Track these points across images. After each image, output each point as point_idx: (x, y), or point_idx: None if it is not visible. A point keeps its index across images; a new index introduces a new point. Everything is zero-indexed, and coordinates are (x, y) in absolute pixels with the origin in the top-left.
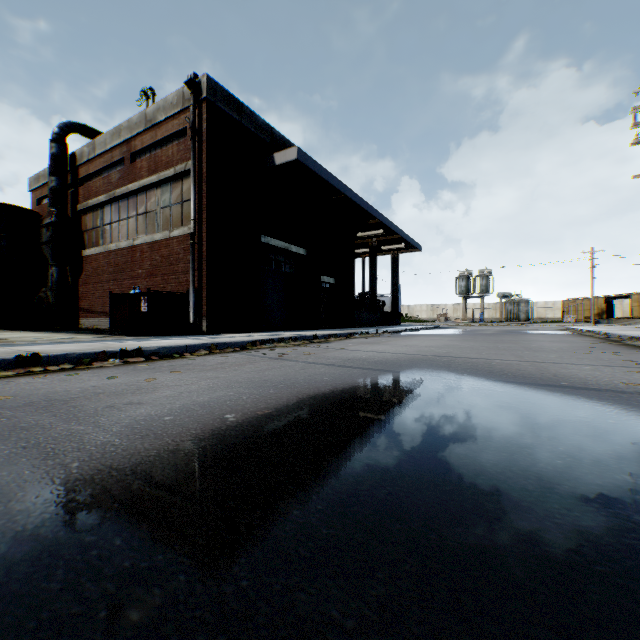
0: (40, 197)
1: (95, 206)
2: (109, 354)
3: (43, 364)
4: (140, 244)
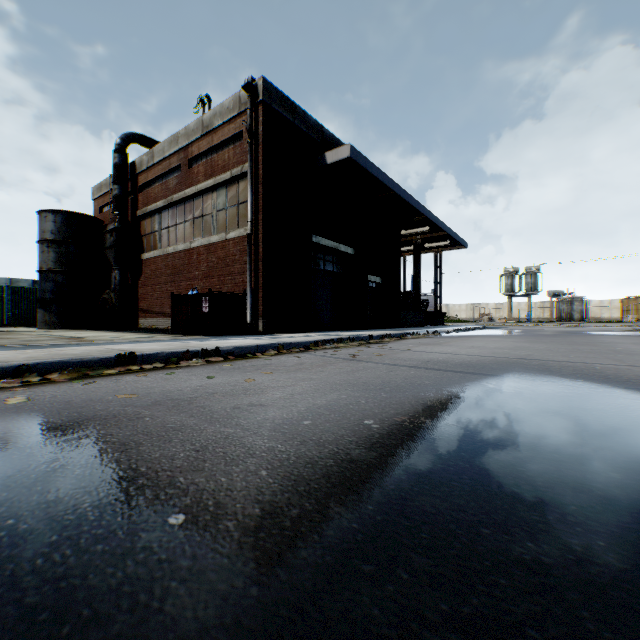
0: (102, 205)
1: (153, 211)
2: (192, 353)
3: (138, 363)
4: (196, 247)
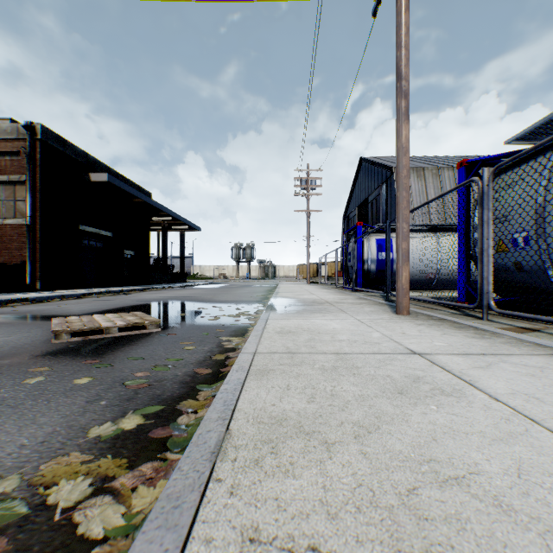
0: None
1: None
2: (14, 300)
3: None
4: None
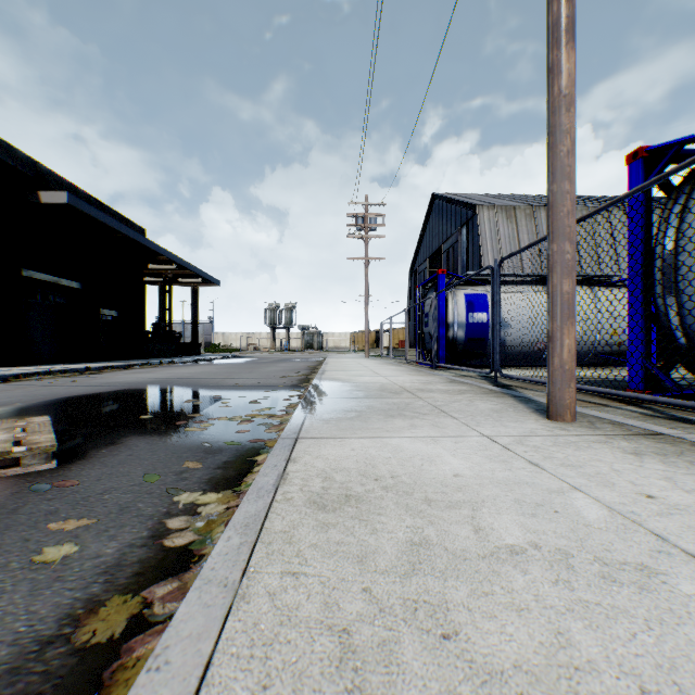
0: None
1: None
2: None
3: None
4: None
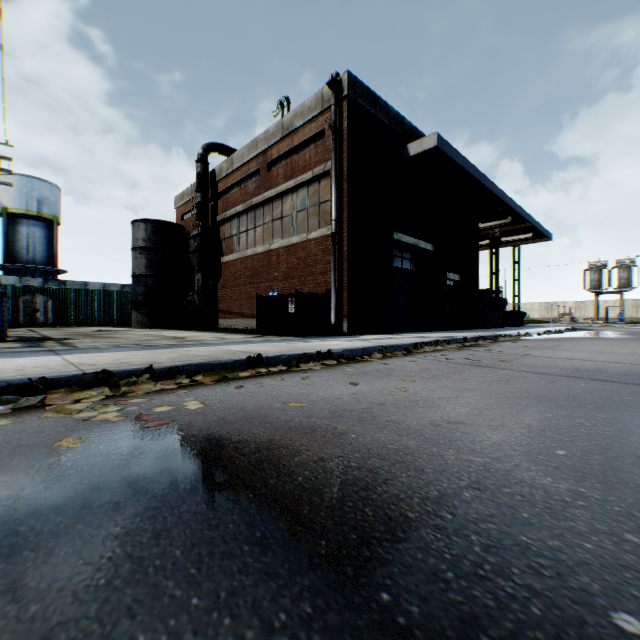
0: (183, 213)
1: (231, 216)
2: (308, 356)
3: (263, 365)
4: (276, 248)
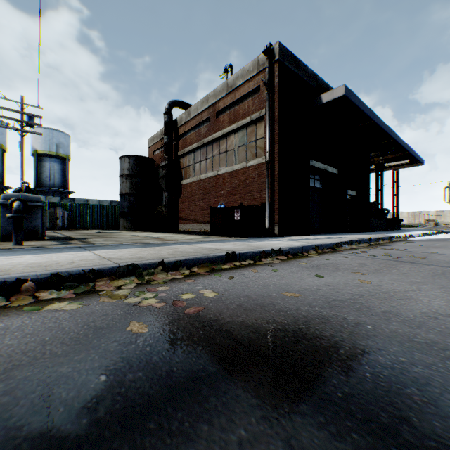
0: (153, 150)
1: (189, 151)
2: (265, 252)
3: (236, 259)
4: (222, 173)
